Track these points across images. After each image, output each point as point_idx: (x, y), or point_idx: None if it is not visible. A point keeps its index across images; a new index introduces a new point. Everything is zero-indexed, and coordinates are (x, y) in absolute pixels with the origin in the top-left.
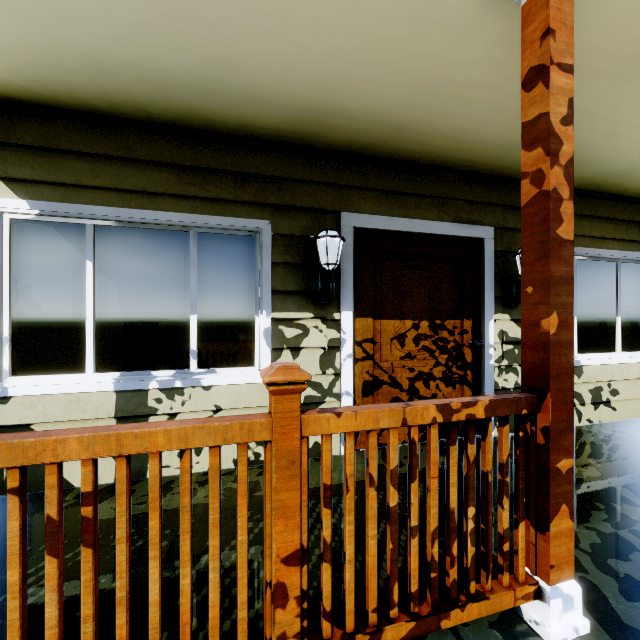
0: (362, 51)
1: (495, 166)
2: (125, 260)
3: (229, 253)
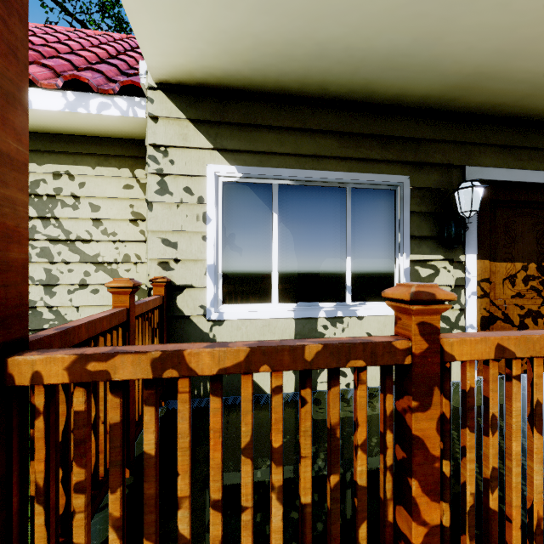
0: None
1: None
2: (298, 212)
3: (374, 205)
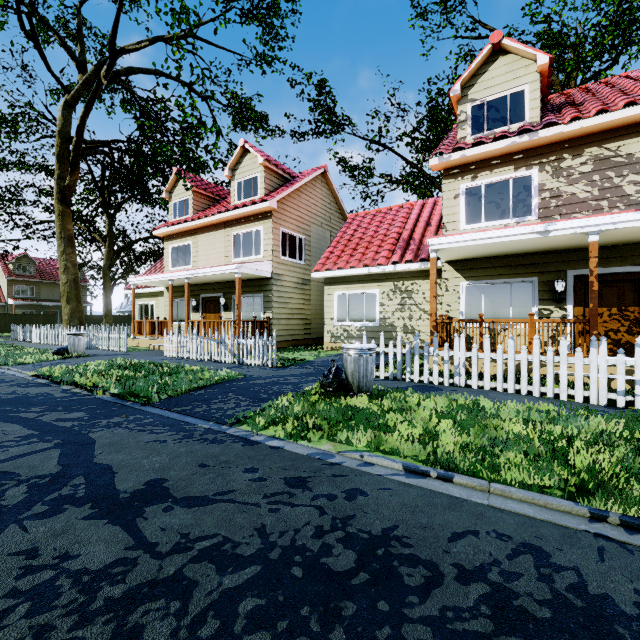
0: (559, 242)
1: None
2: (491, 293)
3: (523, 289)
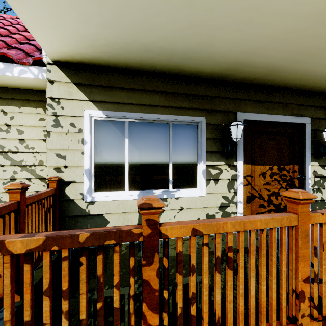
0: (278, 36)
1: (314, 86)
2: (141, 137)
3: (185, 133)
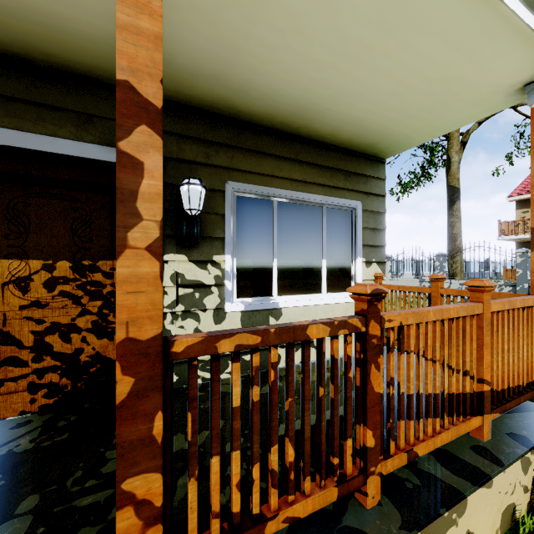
0: None
1: None
2: None
3: None
